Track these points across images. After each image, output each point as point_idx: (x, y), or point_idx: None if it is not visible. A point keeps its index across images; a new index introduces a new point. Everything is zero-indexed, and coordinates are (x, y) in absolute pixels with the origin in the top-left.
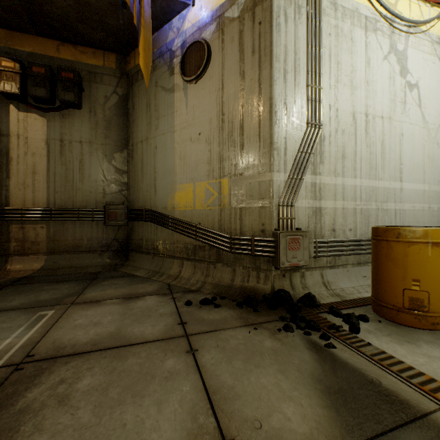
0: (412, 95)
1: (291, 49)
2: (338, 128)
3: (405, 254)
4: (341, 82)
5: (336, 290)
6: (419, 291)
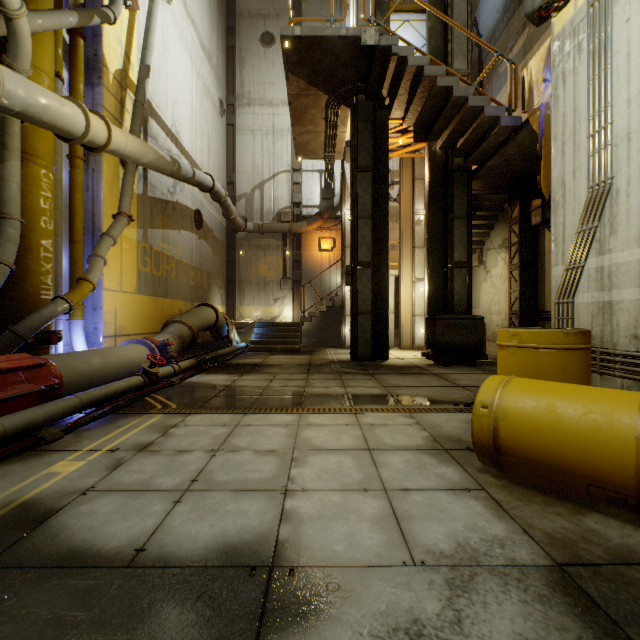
0: None
1: (569, 111)
2: None
3: None
4: None
5: None
6: None
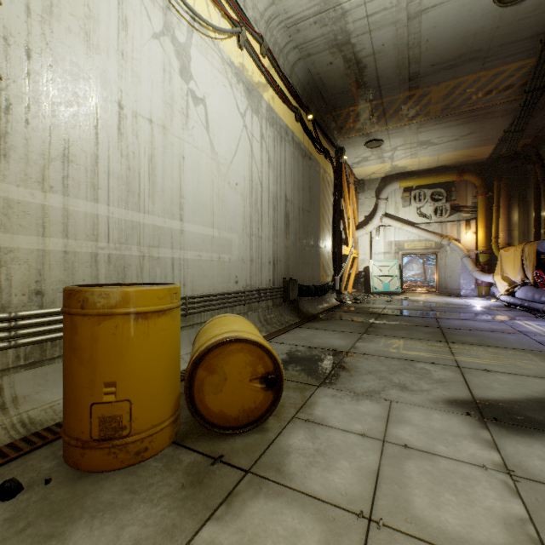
0: (199, 112)
1: None
2: (53, 103)
3: (94, 337)
4: (61, 19)
5: (32, 411)
6: (115, 402)
